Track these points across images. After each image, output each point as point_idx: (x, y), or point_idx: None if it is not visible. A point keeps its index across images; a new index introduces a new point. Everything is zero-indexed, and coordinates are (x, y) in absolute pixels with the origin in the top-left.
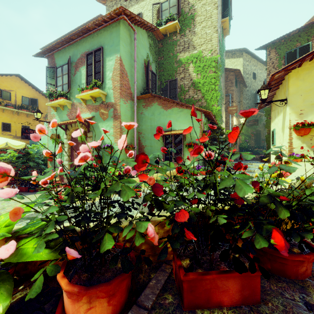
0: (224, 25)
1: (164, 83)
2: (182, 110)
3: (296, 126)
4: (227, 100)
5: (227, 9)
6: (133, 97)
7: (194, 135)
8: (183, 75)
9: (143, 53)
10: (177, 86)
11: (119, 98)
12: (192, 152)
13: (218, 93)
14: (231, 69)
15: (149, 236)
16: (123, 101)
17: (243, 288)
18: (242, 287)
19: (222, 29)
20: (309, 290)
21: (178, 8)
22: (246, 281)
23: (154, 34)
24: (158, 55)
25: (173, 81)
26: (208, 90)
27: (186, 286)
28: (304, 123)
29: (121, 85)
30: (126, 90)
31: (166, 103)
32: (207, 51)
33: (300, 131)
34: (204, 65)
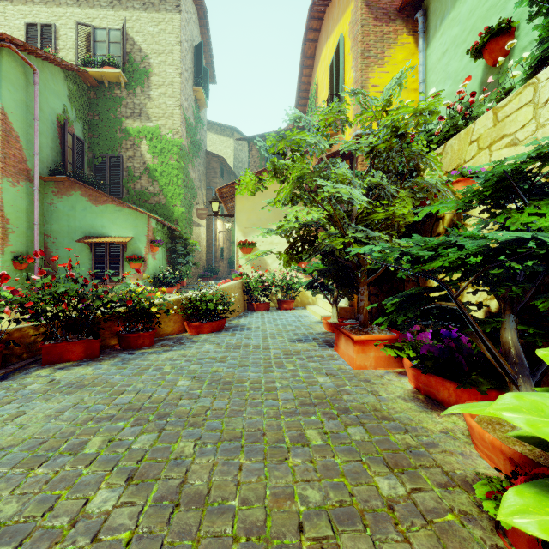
0: (199, 95)
1: (100, 158)
2: (121, 209)
3: (239, 244)
4: (209, 195)
5: (200, 76)
6: (32, 176)
7: (139, 246)
8: (132, 153)
9: (54, 105)
10: (123, 168)
11: (0, 177)
12: (38, 274)
13: (181, 190)
14: (213, 154)
15: (6, 311)
16: (10, 183)
17: (86, 349)
18: (86, 349)
19: (197, 99)
20: (138, 350)
21: (124, 50)
22: (89, 346)
23: (79, 75)
24: (88, 110)
25: (115, 158)
26: (168, 182)
27: (44, 351)
28: (246, 242)
29: (5, 156)
30: (16, 164)
31: (95, 195)
32: (167, 129)
33: (244, 250)
34: (164, 147)
